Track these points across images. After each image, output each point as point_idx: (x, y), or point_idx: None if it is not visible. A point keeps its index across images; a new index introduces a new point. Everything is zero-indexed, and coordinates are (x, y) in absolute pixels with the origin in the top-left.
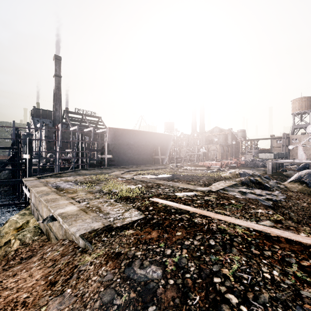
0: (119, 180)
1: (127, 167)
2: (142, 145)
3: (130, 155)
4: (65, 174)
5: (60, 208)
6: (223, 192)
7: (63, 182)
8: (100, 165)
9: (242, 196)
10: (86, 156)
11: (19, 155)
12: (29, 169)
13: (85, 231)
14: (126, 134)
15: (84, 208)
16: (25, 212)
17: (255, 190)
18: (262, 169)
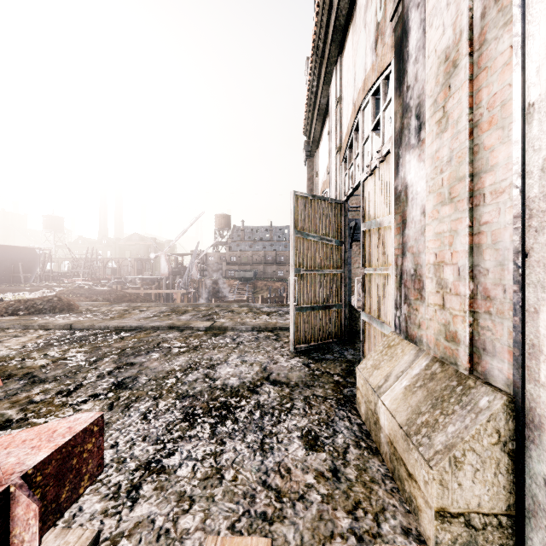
0: None
1: None
2: None
3: None
4: None
5: None
6: None
7: None
8: None
9: None
10: None
11: None
12: None
13: None
14: None
15: None
16: None
17: None
18: None
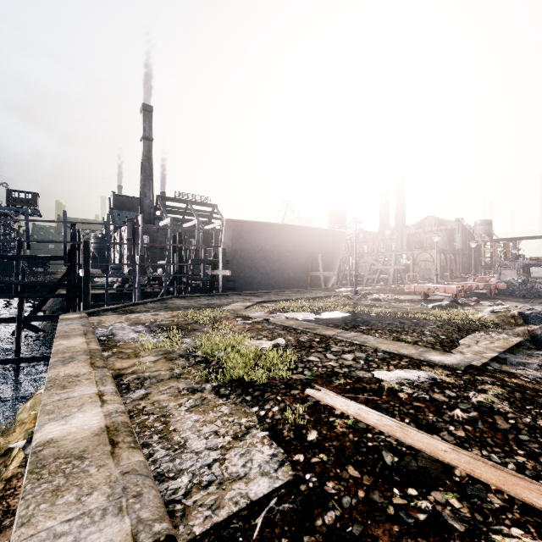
0: (239, 324)
1: (258, 294)
2: (287, 252)
3: (265, 270)
4: (143, 306)
5: (58, 416)
6: (501, 369)
7: (127, 325)
8: (210, 290)
9: None
10: (187, 272)
11: (75, 270)
12: (85, 295)
13: None
14: (257, 232)
15: (119, 424)
16: None
17: None
18: None
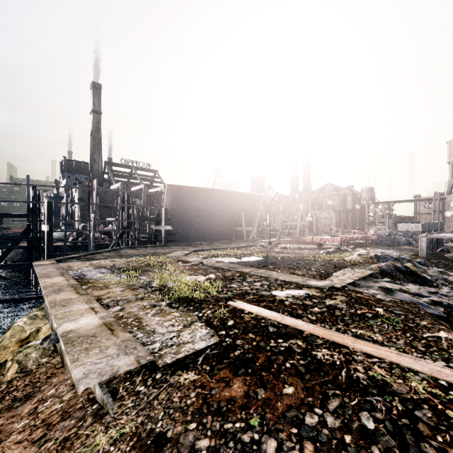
0: (180, 266)
1: (194, 245)
2: (217, 211)
3: (199, 226)
4: (101, 254)
5: (69, 320)
6: (353, 289)
7: (93, 268)
8: (155, 242)
9: (387, 296)
10: (134, 227)
11: (36, 226)
12: (48, 247)
13: (98, 379)
14: (193, 195)
15: (111, 321)
16: (36, 313)
17: (408, 286)
18: (407, 248)
